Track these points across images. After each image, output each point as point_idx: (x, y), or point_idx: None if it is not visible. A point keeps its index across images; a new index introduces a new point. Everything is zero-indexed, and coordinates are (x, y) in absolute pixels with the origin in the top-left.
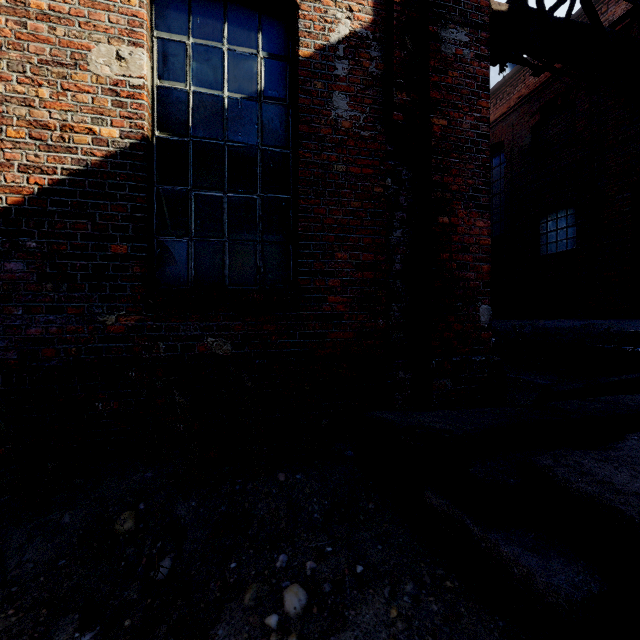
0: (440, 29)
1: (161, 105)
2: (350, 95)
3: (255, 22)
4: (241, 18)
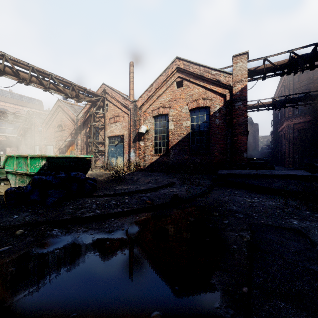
0: (235, 104)
1: (191, 127)
2: (219, 119)
3: (204, 110)
4: (202, 110)
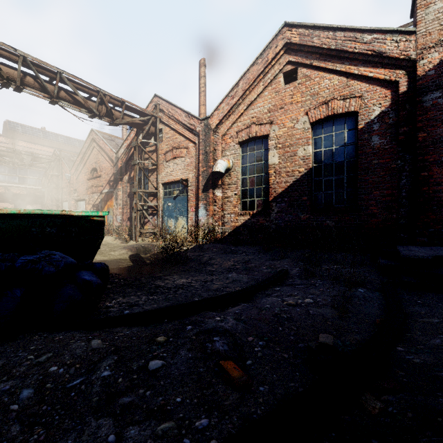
0: (422, 97)
1: (314, 157)
2: (379, 135)
3: (343, 121)
4: (338, 122)
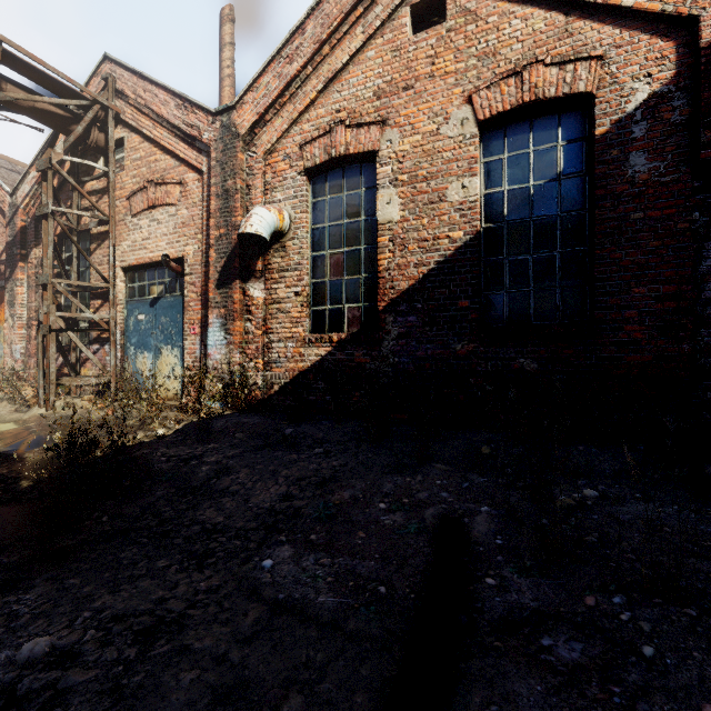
0: None
1: (486, 206)
2: (648, 150)
3: (555, 122)
4: (543, 124)
